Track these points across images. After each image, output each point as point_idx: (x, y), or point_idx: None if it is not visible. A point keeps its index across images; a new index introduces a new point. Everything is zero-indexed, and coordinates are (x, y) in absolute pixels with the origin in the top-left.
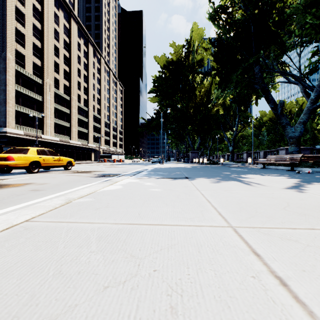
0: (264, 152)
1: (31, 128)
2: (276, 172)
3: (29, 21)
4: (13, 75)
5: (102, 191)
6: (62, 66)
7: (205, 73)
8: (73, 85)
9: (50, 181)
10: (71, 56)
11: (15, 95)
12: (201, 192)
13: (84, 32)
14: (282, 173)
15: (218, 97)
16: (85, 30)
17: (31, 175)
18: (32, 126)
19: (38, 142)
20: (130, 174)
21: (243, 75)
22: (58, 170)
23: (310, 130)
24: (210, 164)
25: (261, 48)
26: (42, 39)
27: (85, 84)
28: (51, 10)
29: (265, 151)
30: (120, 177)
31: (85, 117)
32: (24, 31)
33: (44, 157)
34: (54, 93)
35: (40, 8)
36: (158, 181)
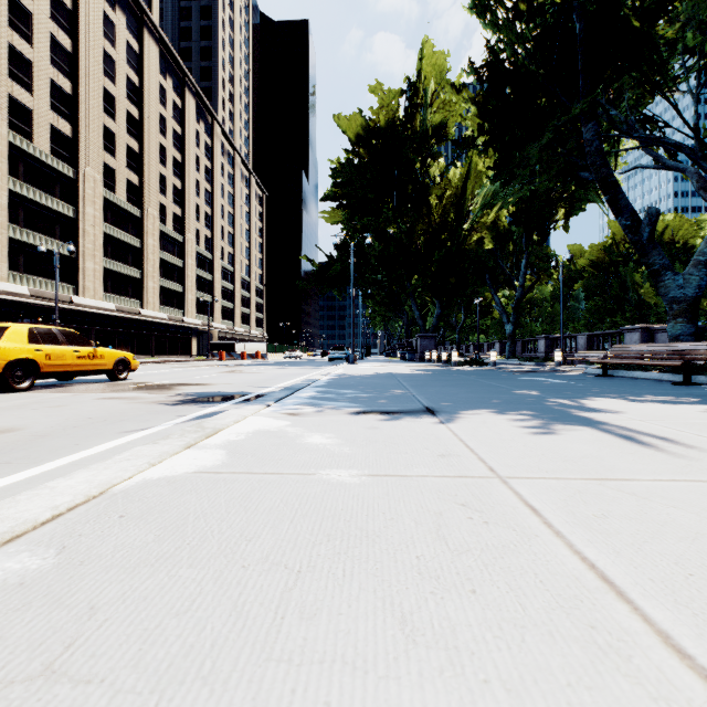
0: (588, 336)
1: (47, 280)
2: (655, 390)
3: (42, 31)
4: (4, 156)
5: (137, 485)
6: (123, 139)
7: (461, 142)
8: (149, 182)
9: (36, 419)
10: (143, 117)
11: (8, 203)
12: (521, 494)
13: (175, 63)
14: (671, 391)
15: (488, 206)
16: (177, 58)
17: (5, 397)
18: (51, 276)
19: (64, 314)
20: (268, 397)
21: (553, 148)
22: (93, 382)
23: None
24: (465, 364)
25: (599, 81)
26: (75, 75)
27: (176, 181)
28: (96, 7)
29: (591, 335)
30: (235, 409)
31: (176, 256)
32: (30, 53)
33: (50, 349)
34: (103, 201)
35: (70, 1)
36: (347, 428)
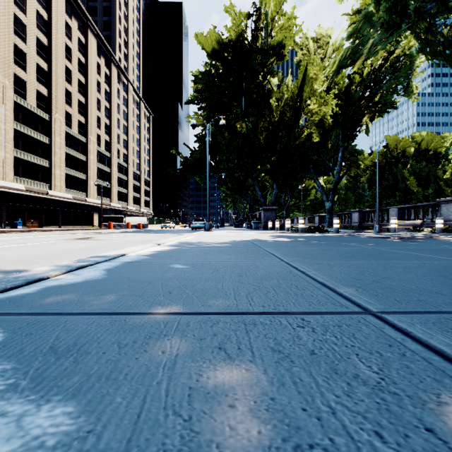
0: (399, 209)
1: None
2: None
3: None
4: None
5: None
6: (33, 59)
7: None
8: (57, 95)
9: None
10: (51, 44)
11: None
12: None
13: (80, 10)
14: None
15: (346, 65)
16: (81, 6)
17: None
18: None
19: None
20: None
21: None
22: None
23: (432, 180)
24: (309, 231)
25: None
26: None
27: (81, 97)
28: None
29: (402, 207)
30: None
31: (81, 153)
32: None
33: None
34: (14, 104)
35: None
36: None
